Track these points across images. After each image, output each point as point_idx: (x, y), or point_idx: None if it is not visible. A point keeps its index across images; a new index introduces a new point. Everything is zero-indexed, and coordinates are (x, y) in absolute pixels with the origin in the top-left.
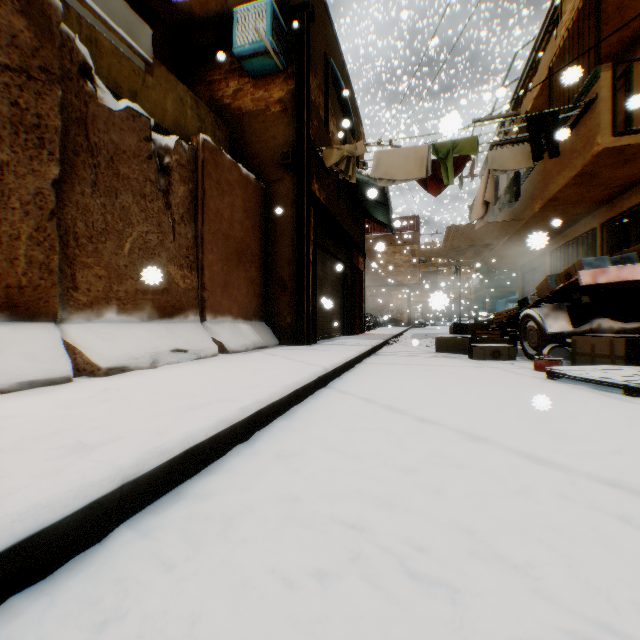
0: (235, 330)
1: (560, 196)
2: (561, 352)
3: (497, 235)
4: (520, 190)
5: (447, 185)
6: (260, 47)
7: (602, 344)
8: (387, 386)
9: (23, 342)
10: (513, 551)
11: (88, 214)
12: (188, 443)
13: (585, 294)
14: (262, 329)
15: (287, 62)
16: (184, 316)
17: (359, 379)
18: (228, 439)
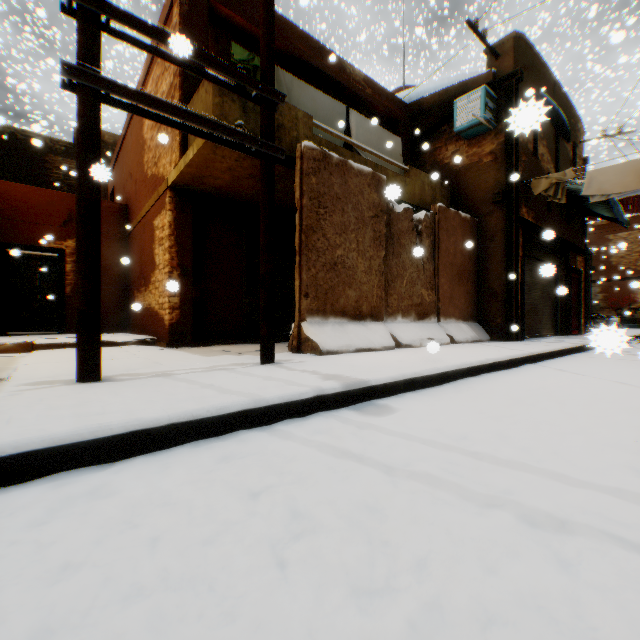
0: (458, 328)
1: None
2: None
3: None
4: None
5: None
6: (475, 122)
7: None
8: (580, 366)
9: (378, 331)
10: (597, 396)
11: (391, 269)
12: (471, 364)
13: None
14: (476, 328)
15: (497, 121)
16: (429, 319)
17: (558, 362)
18: (482, 369)
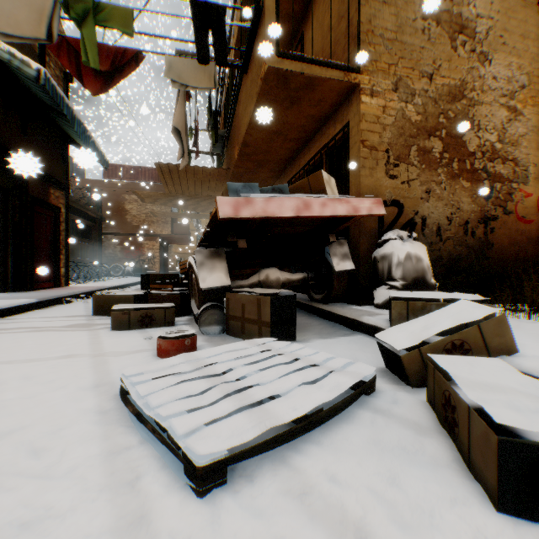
0: None
1: (251, 141)
2: (216, 315)
3: (215, 186)
4: (230, 140)
5: (113, 85)
6: None
7: (252, 304)
8: None
9: None
10: None
11: None
12: None
13: (242, 236)
14: None
15: None
16: None
17: None
18: None
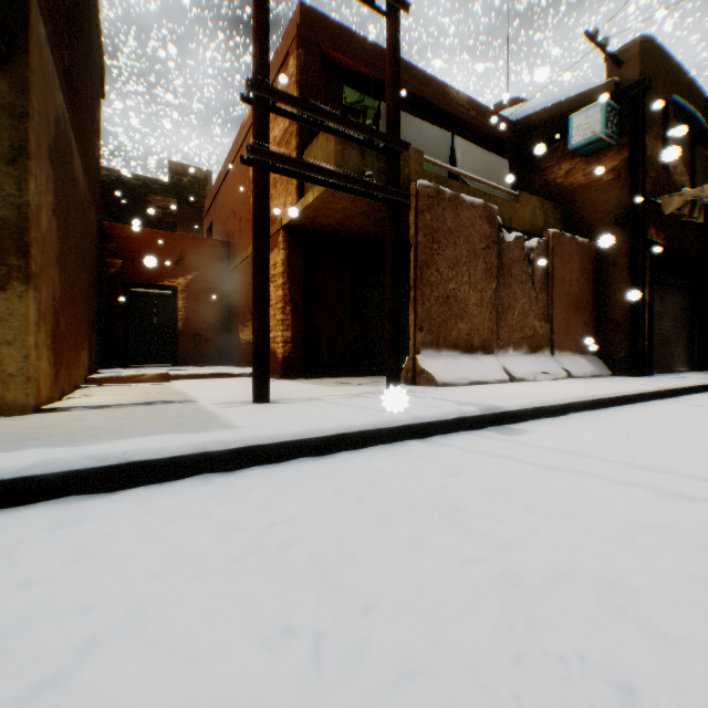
0: (574, 362)
1: None
2: None
3: None
4: None
5: None
6: (593, 139)
7: None
8: None
9: (490, 364)
10: None
11: (502, 301)
12: (596, 396)
13: None
14: (594, 361)
15: (619, 135)
16: (541, 352)
17: (693, 398)
18: (607, 402)
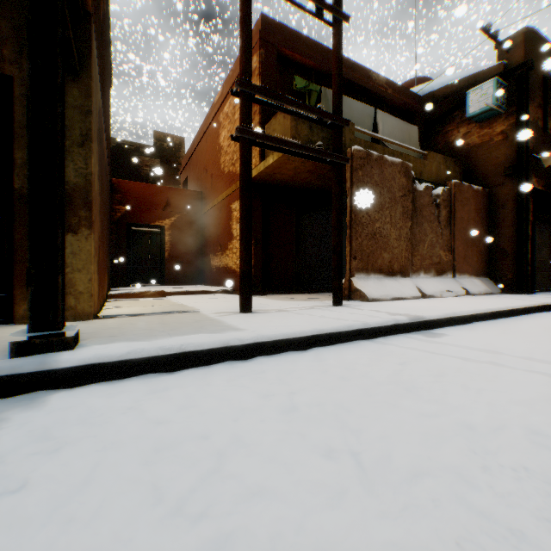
0: (470, 282)
1: None
2: None
3: None
4: None
5: None
6: (486, 109)
7: None
8: None
9: (407, 284)
10: None
11: (415, 236)
12: (493, 309)
13: None
14: (486, 282)
15: (506, 105)
16: (445, 275)
17: None
18: (501, 314)
